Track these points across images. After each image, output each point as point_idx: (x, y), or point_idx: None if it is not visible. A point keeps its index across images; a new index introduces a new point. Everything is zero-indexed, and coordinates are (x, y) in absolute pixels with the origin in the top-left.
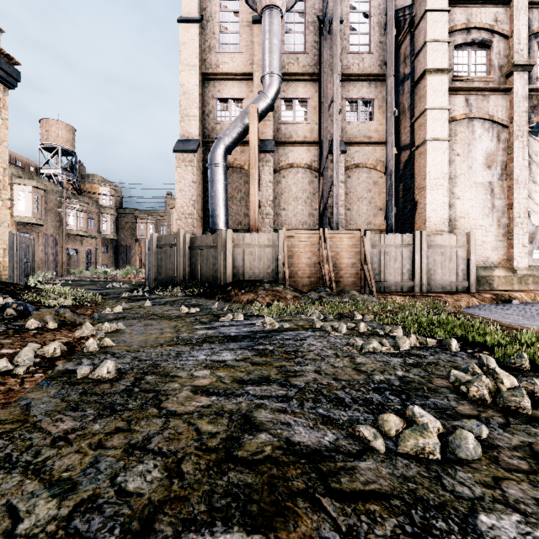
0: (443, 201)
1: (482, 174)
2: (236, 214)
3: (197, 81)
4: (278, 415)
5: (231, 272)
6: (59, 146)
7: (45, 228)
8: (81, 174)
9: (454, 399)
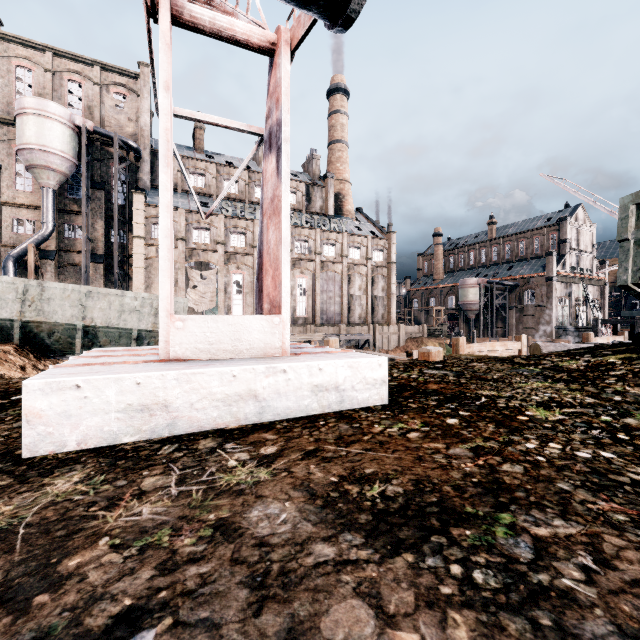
0: None
1: None
2: None
3: None
4: None
5: None
6: None
7: None
8: None
9: None
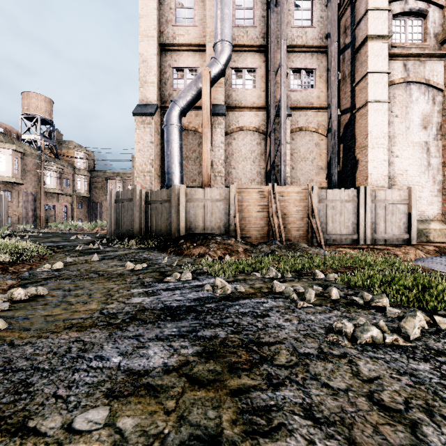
0: (383, 159)
1: (418, 134)
2: (191, 172)
3: (155, 50)
4: None
5: (184, 225)
6: (38, 115)
7: (24, 187)
8: (58, 141)
9: None
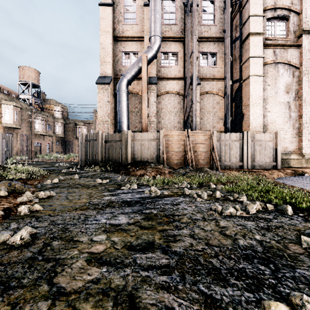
0: (260, 113)
1: (283, 97)
2: (134, 121)
3: (110, 41)
4: (162, 295)
5: (130, 156)
6: (30, 82)
7: (21, 130)
8: (43, 99)
9: None
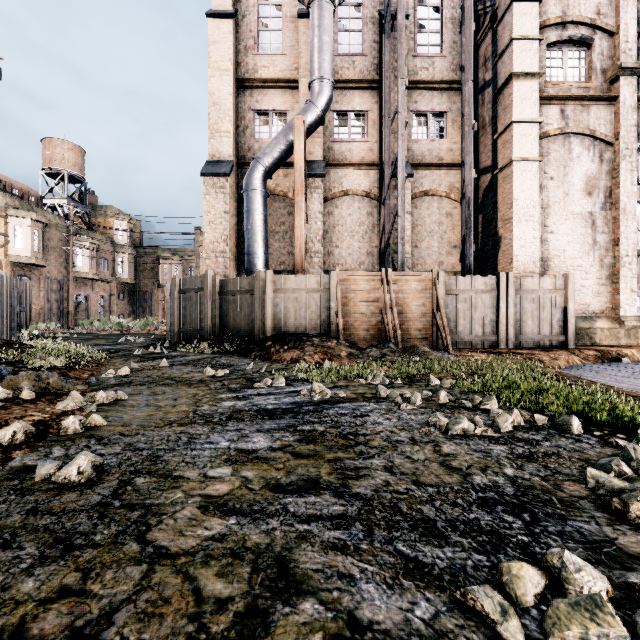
0: (533, 236)
1: (581, 203)
2: (278, 252)
3: (230, 89)
4: (333, 557)
5: (271, 323)
6: (65, 171)
7: (47, 270)
8: (92, 205)
9: (606, 522)
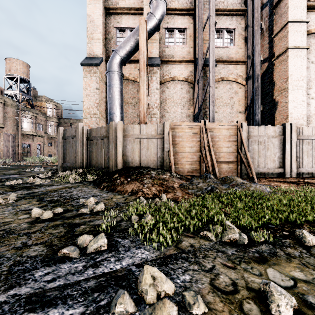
0: (302, 100)
1: None
2: (131, 115)
3: (100, 12)
4: None
5: (121, 159)
6: (18, 76)
7: (5, 129)
8: (34, 95)
9: None
